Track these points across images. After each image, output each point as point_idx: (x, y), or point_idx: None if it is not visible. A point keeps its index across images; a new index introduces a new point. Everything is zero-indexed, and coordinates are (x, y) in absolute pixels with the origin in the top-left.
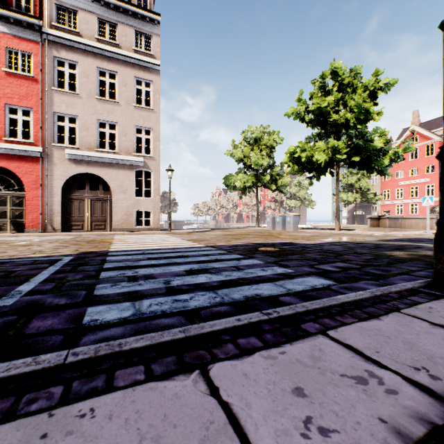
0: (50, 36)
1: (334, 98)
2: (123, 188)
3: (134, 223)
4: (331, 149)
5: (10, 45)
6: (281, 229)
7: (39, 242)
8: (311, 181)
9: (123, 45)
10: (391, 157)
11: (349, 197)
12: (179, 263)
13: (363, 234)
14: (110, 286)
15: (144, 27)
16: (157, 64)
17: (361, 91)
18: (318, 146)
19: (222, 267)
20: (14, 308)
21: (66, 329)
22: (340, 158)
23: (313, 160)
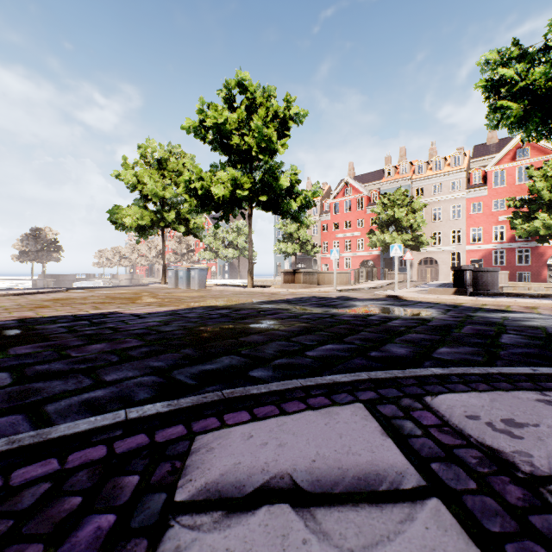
0: None
1: (237, 116)
2: None
3: None
4: (232, 182)
5: None
6: (185, 286)
7: None
8: (217, 223)
9: None
10: (303, 202)
11: (288, 248)
12: None
13: (271, 292)
14: None
15: None
16: None
17: (263, 112)
18: (219, 177)
19: None
20: None
21: None
22: (243, 195)
23: (213, 194)
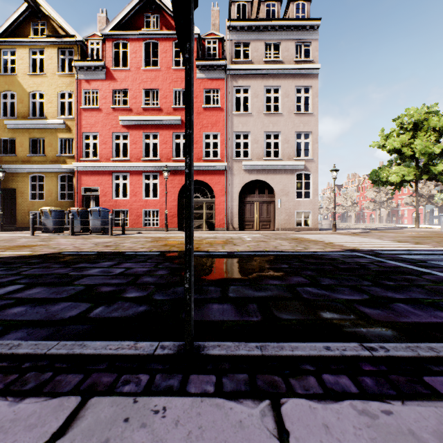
0: (231, 71)
1: None
2: (285, 191)
3: (295, 223)
4: None
5: (206, 86)
6: None
7: (258, 239)
8: None
9: (285, 60)
10: None
11: None
12: None
13: None
14: None
15: (304, 36)
16: (317, 68)
17: None
18: None
19: None
20: None
21: None
22: None
23: None
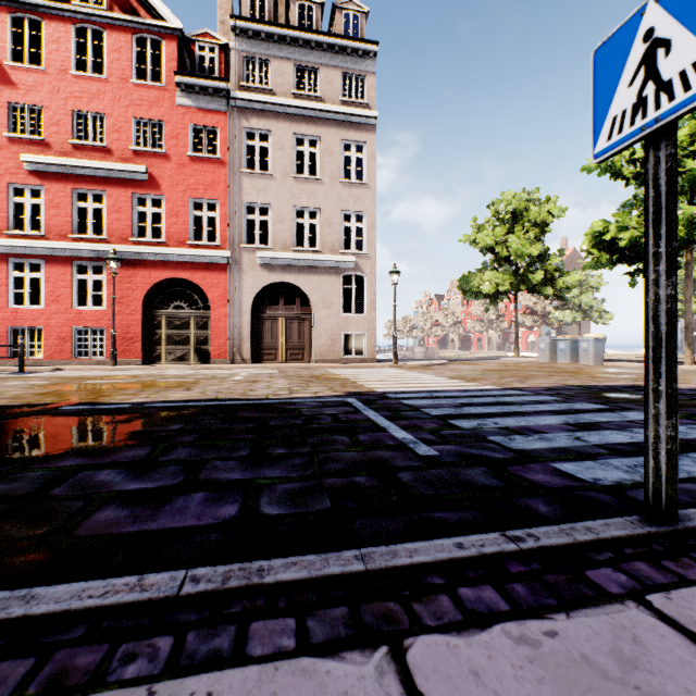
0: (239, 101)
1: (688, 131)
2: (327, 301)
3: (342, 351)
4: (685, 222)
5: (195, 121)
6: (568, 361)
7: (256, 377)
8: (633, 279)
9: (327, 97)
10: None
11: None
12: (526, 412)
13: None
14: (507, 439)
15: (355, 65)
16: (374, 116)
17: None
18: None
19: (611, 421)
20: (455, 458)
21: (586, 486)
22: None
23: (642, 243)
